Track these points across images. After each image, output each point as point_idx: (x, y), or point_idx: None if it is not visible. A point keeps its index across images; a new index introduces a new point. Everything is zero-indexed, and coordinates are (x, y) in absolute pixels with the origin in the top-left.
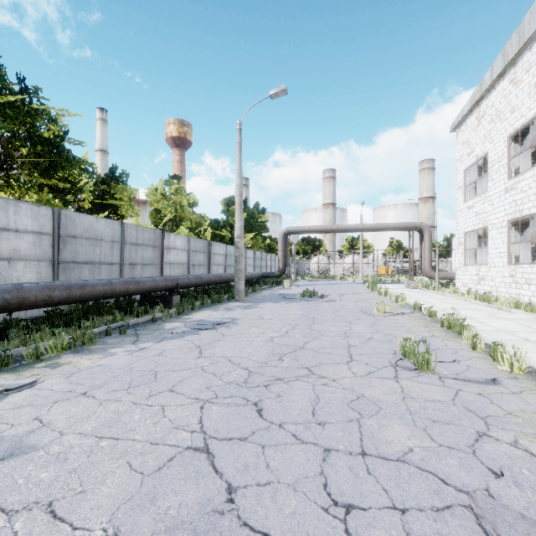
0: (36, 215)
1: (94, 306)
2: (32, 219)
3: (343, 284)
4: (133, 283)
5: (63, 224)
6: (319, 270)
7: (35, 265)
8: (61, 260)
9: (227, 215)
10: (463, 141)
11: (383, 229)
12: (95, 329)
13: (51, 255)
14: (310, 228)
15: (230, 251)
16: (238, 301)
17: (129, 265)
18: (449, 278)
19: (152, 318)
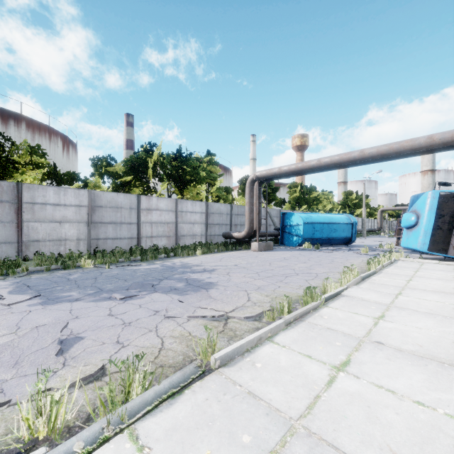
0: None
1: None
2: None
3: None
4: None
5: None
6: None
7: None
8: None
9: (346, 200)
10: None
11: None
12: None
13: None
14: (395, 208)
15: None
16: (364, 237)
17: None
18: None
19: None
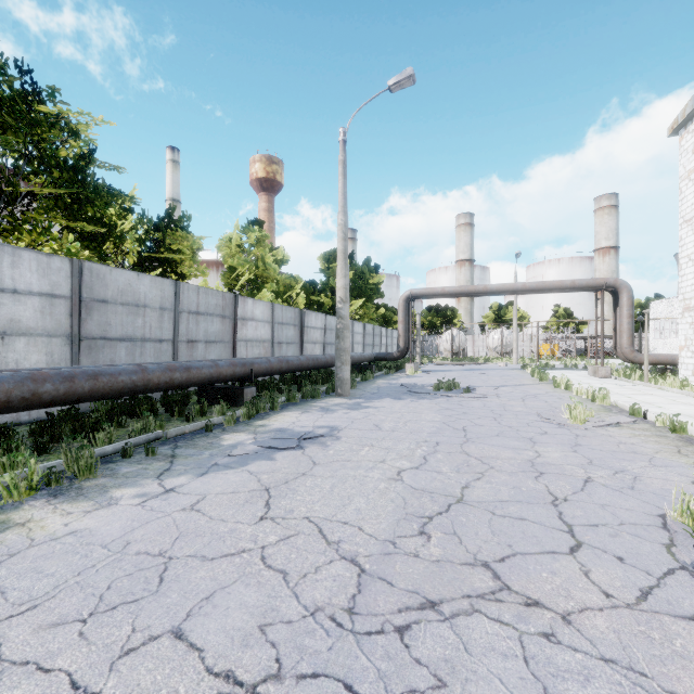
0: (45, 269)
1: (130, 402)
2: (39, 274)
3: (492, 370)
4: (181, 370)
5: (86, 282)
6: (453, 350)
7: (44, 343)
8: (84, 336)
9: (327, 276)
10: (693, 146)
11: (556, 290)
12: (109, 446)
13: (69, 328)
14: (444, 289)
15: (331, 324)
16: (341, 396)
17: (186, 343)
18: (662, 362)
19: (205, 426)
